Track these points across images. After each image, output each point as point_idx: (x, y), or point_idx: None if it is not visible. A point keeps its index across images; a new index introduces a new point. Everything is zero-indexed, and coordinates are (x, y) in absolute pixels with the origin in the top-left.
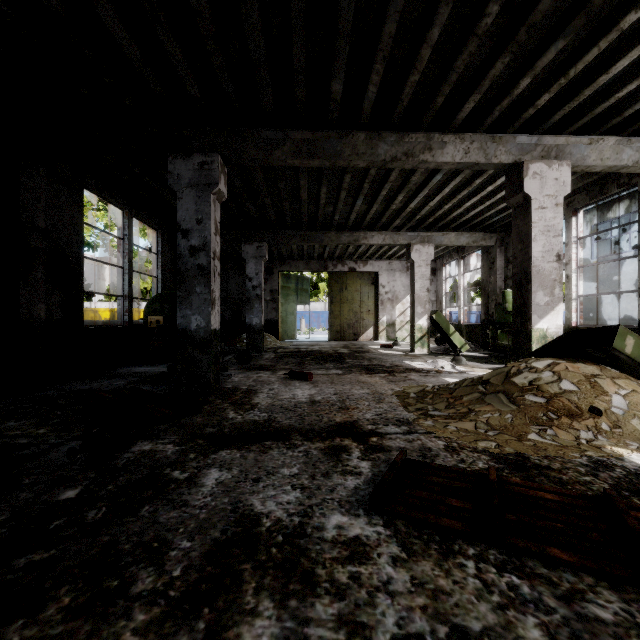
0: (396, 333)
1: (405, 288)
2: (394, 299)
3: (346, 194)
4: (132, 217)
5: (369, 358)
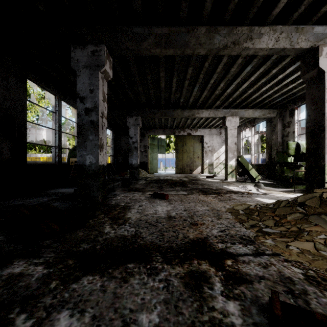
0: (214, 169)
1: (219, 144)
2: (212, 150)
3: (188, 84)
4: (61, 100)
5: (201, 184)
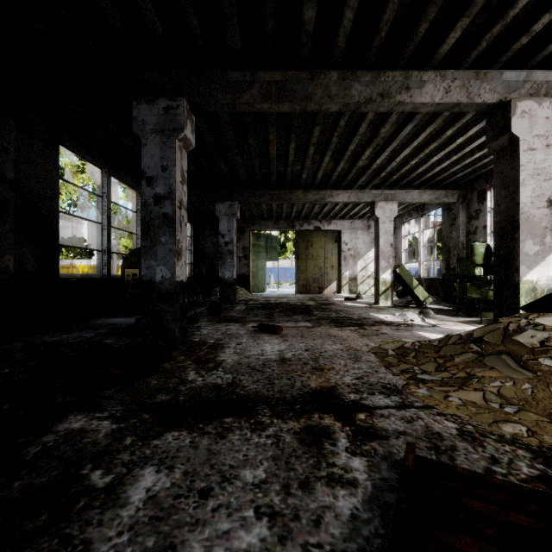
0: (358, 287)
1: (366, 245)
2: (356, 255)
3: (314, 151)
4: (111, 176)
5: (336, 310)
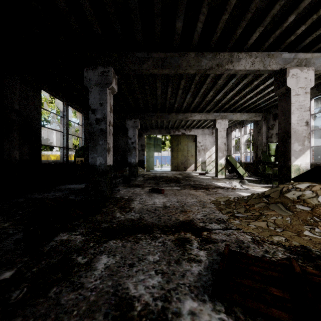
0: (206, 167)
1: (211, 143)
2: (205, 149)
3: (181, 92)
4: (68, 106)
5: (193, 180)
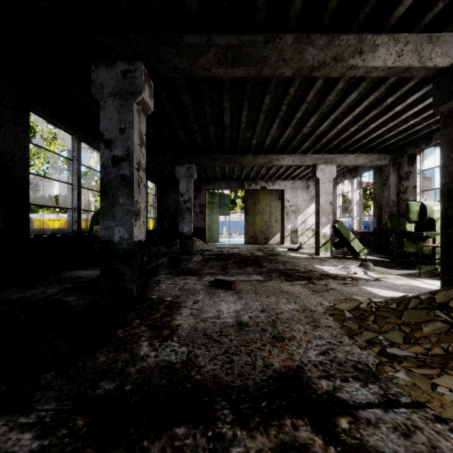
0: (298, 238)
1: (305, 202)
2: (297, 211)
3: (264, 118)
4: (81, 141)
5: (282, 261)
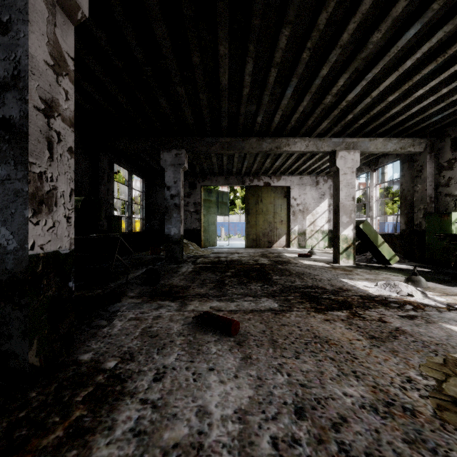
0: (306, 241)
1: (315, 200)
2: (305, 210)
3: (274, 80)
4: None
5: (297, 273)
